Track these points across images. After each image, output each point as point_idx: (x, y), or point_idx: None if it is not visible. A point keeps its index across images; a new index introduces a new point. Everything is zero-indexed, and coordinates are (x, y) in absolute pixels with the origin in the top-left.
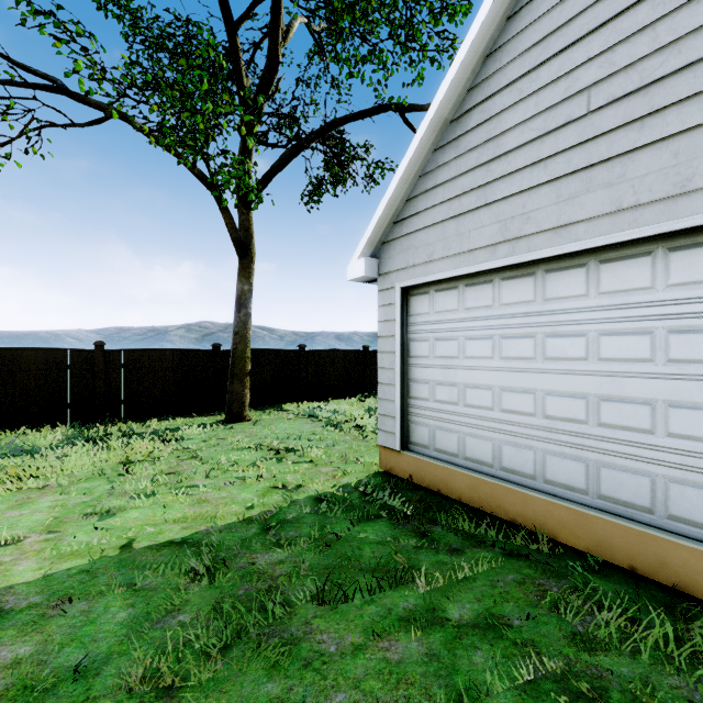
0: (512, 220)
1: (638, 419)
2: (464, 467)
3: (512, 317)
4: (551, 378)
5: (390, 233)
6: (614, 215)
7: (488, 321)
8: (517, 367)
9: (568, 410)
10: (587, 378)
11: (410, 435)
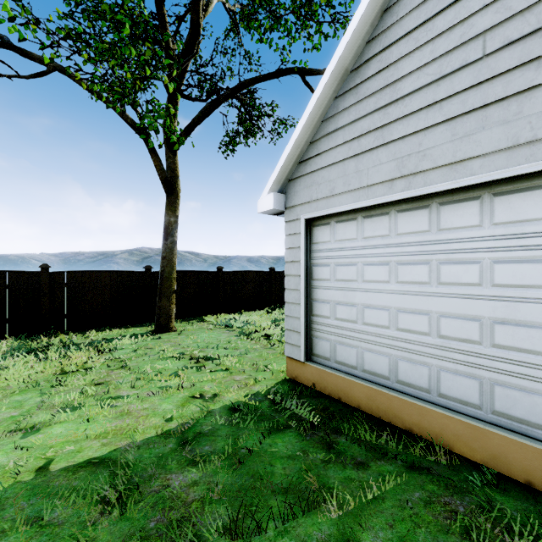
0: (408, 157)
1: (533, 341)
2: (362, 378)
3: (407, 246)
4: (446, 301)
5: (295, 171)
6: (510, 150)
7: (384, 249)
8: (413, 290)
9: (462, 331)
10: (480, 302)
11: (313, 348)
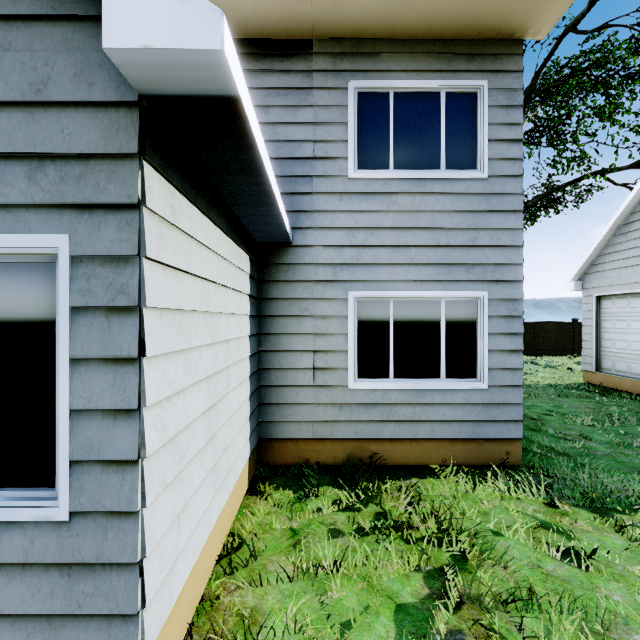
0: None
1: None
2: (630, 377)
3: None
4: None
5: (589, 269)
6: None
7: None
8: None
9: None
10: None
11: (601, 365)
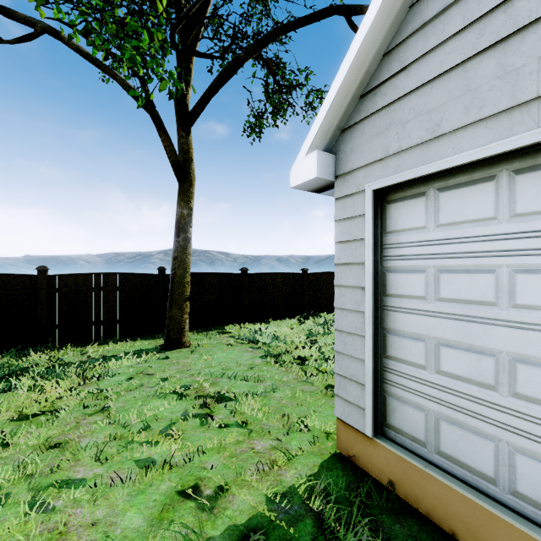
0: None
1: None
2: (511, 508)
3: None
4: None
5: (354, 113)
6: None
7: None
8: None
9: None
10: None
11: (387, 414)
